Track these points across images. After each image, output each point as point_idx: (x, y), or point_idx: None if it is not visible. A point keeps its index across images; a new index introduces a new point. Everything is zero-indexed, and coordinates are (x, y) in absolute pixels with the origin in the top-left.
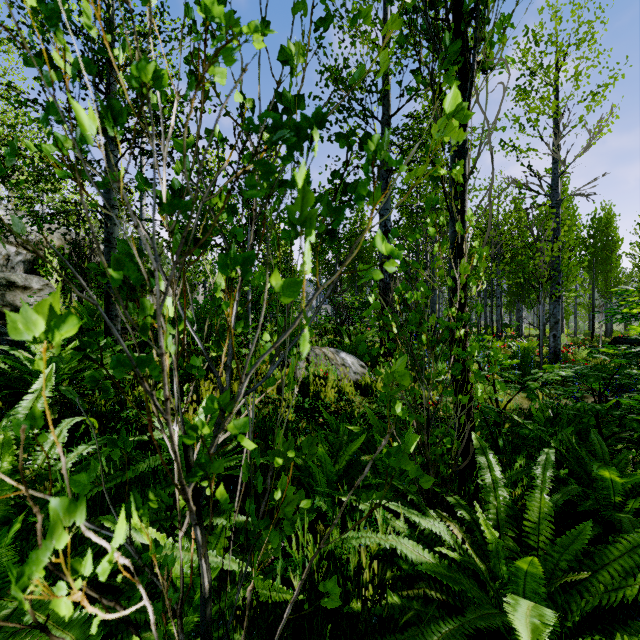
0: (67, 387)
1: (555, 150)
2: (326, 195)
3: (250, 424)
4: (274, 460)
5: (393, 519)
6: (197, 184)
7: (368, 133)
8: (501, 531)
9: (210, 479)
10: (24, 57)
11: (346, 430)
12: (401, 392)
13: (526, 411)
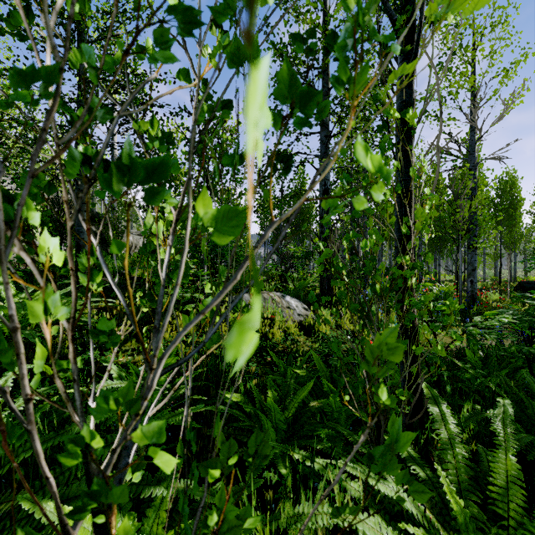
0: (31, 331)
1: (473, 119)
2: (286, 69)
3: (186, 395)
4: (207, 474)
5: (347, 479)
6: (66, 38)
7: (333, 33)
8: (464, 495)
9: (108, 512)
10: (2, 31)
11: (294, 374)
12: (340, 332)
13: (450, 348)
